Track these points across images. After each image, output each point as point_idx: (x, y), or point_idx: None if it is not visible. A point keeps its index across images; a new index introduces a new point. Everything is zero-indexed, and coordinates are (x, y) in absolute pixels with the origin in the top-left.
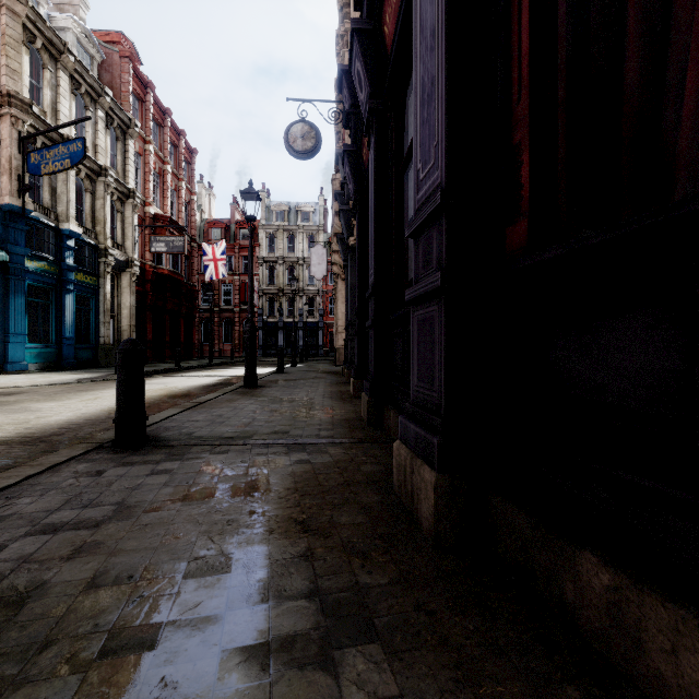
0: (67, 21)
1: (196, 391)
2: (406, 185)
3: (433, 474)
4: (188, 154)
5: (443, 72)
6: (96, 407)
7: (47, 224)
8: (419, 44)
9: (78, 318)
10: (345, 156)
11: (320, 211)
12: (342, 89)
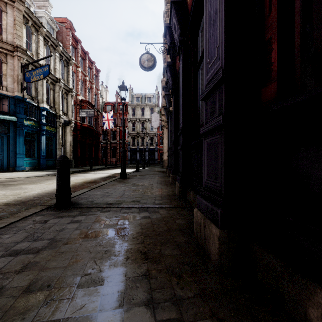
0: (42, 13)
1: (98, 180)
2: (198, 78)
3: (217, 230)
4: (96, 72)
5: (223, 4)
6: (52, 187)
7: (33, 104)
8: None
9: (47, 146)
10: (167, 68)
11: (156, 97)
12: (166, 35)
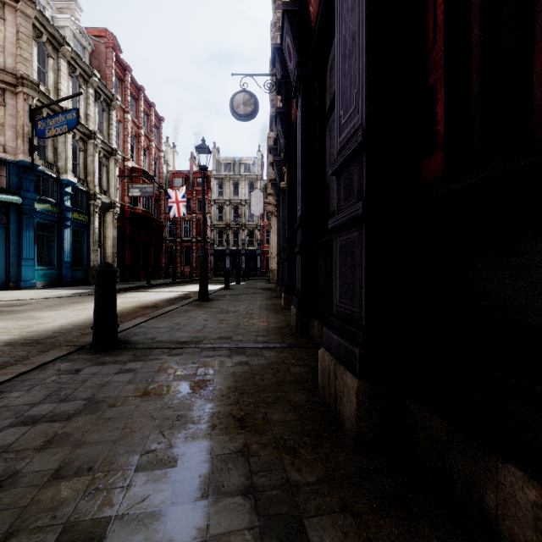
0: (65, 21)
1: (161, 303)
2: (328, 136)
3: (355, 380)
4: (157, 121)
5: (364, 26)
6: (83, 316)
7: (50, 175)
8: (341, 8)
9: (74, 247)
10: (277, 117)
11: (258, 163)
12: (275, 63)
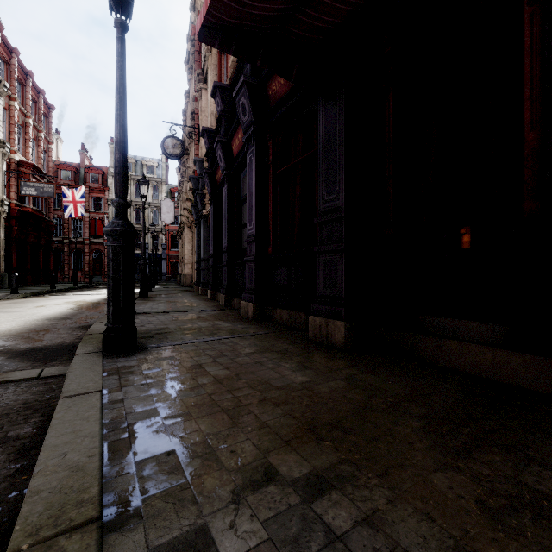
0: None
1: (105, 301)
2: (241, 209)
3: (252, 303)
4: (46, 109)
5: (255, 208)
6: (59, 309)
7: None
8: (248, 191)
9: None
10: (206, 174)
11: (163, 166)
12: (204, 136)
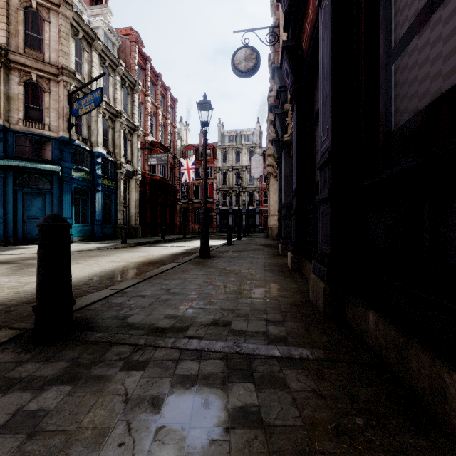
0: (98, 22)
1: (165, 259)
2: (382, 10)
3: None
4: (172, 102)
5: None
6: (86, 272)
7: (85, 148)
8: None
9: (105, 208)
10: (284, 52)
11: (257, 133)
12: None
